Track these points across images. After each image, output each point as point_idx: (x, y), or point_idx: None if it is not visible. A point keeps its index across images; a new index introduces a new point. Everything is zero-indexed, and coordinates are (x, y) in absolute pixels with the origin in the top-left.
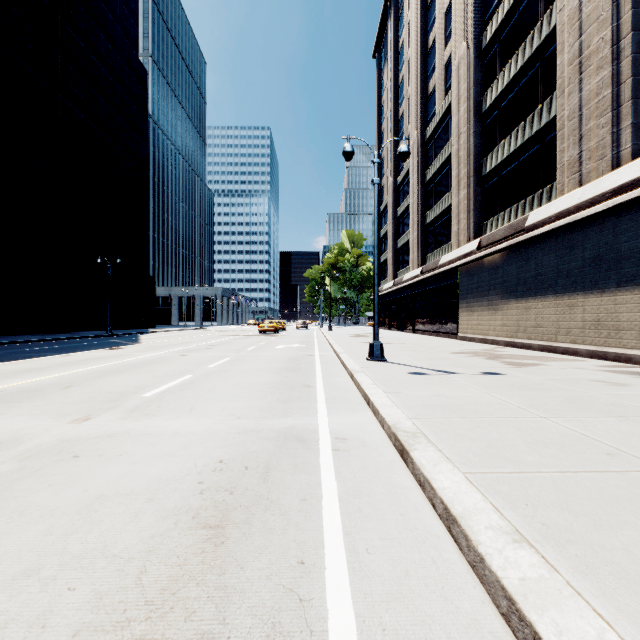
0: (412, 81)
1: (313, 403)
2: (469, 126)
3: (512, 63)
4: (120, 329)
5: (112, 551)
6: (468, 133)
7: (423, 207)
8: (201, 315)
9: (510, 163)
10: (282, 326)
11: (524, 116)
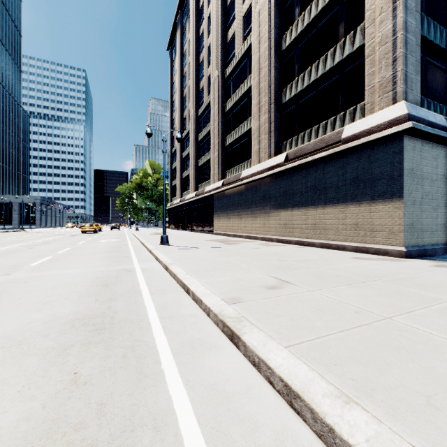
0: (191, 78)
1: (131, 261)
2: (219, 118)
3: (237, 93)
4: None
5: (74, 291)
6: (218, 121)
7: (197, 156)
8: (22, 219)
9: (237, 143)
10: (100, 228)
11: (242, 121)
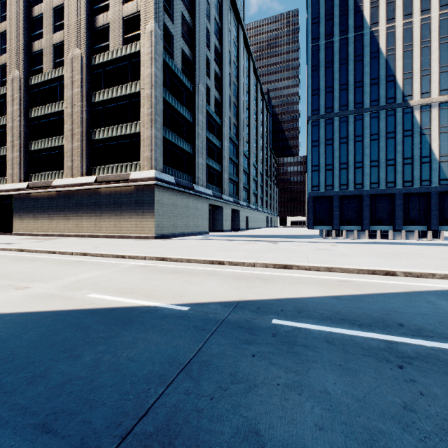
0: None
1: None
2: (21, 119)
3: (46, 107)
4: None
5: None
6: (20, 123)
7: None
8: None
9: (45, 151)
10: None
11: (52, 135)
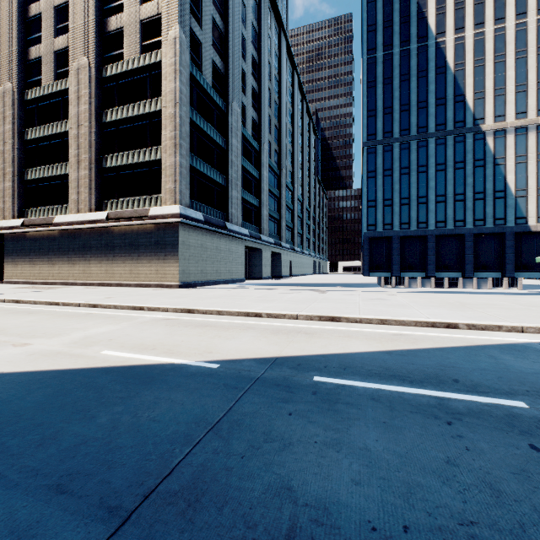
0: None
1: None
2: (14, 142)
3: (46, 128)
4: None
5: None
6: (14, 146)
7: None
8: None
9: (45, 181)
10: None
11: (53, 161)
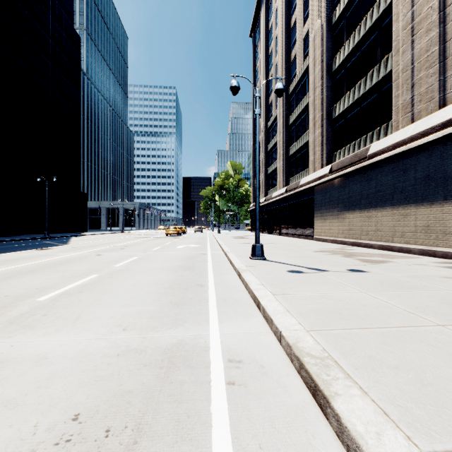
0: (279, 51)
1: (204, 306)
2: (322, 82)
3: (356, 33)
4: (58, 233)
5: None
6: (322, 87)
7: (287, 143)
8: (122, 222)
9: (354, 108)
10: (183, 230)
11: (365, 73)
